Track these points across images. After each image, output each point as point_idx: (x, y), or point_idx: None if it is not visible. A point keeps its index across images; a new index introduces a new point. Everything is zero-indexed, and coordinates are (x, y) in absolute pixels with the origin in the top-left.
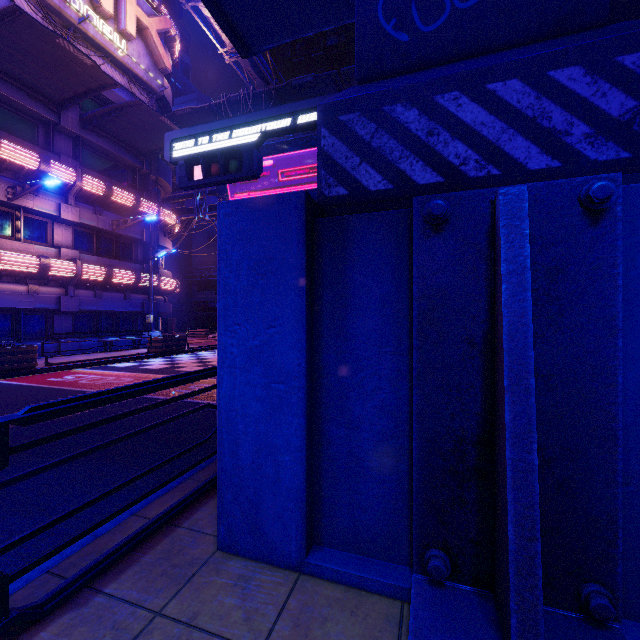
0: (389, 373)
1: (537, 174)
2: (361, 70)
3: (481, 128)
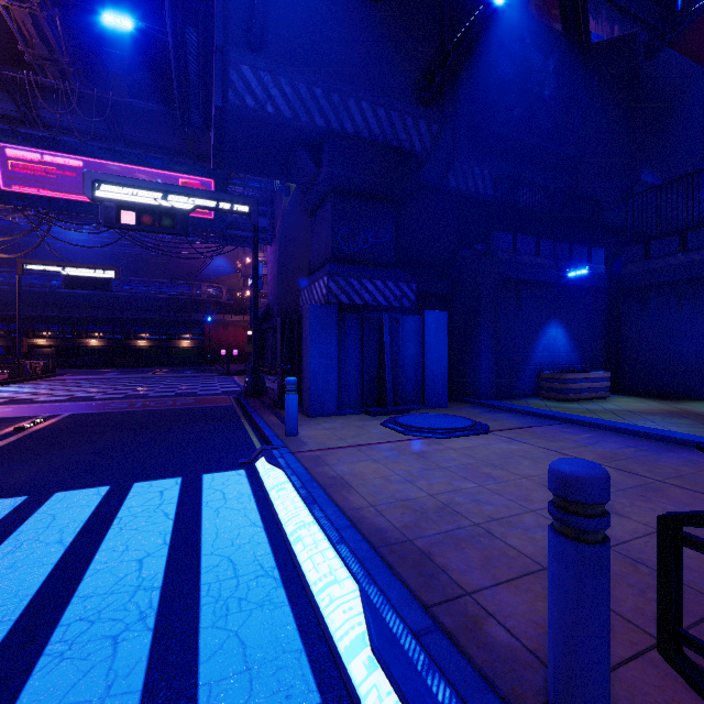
0: (357, 358)
1: (384, 307)
2: (333, 256)
3: (372, 291)
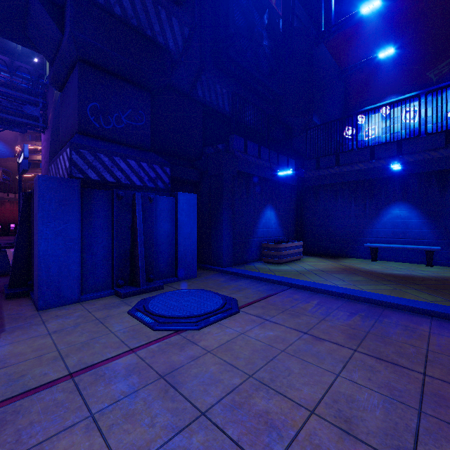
0: (106, 236)
1: (138, 186)
2: (80, 128)
3: (126, 170)
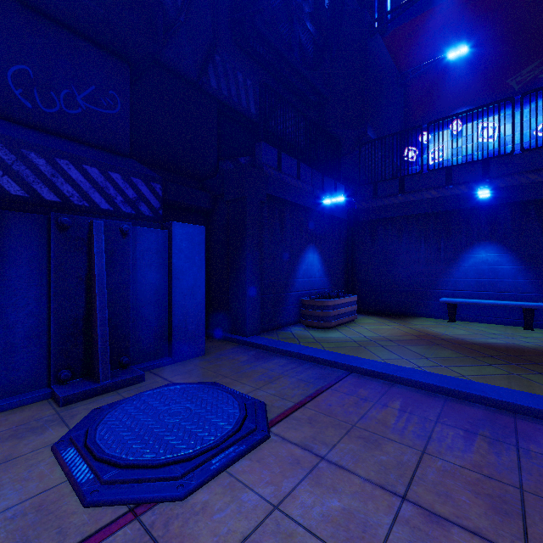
0: (35, 296)
1: (105, 211)
2: None
3: (80, 183)
